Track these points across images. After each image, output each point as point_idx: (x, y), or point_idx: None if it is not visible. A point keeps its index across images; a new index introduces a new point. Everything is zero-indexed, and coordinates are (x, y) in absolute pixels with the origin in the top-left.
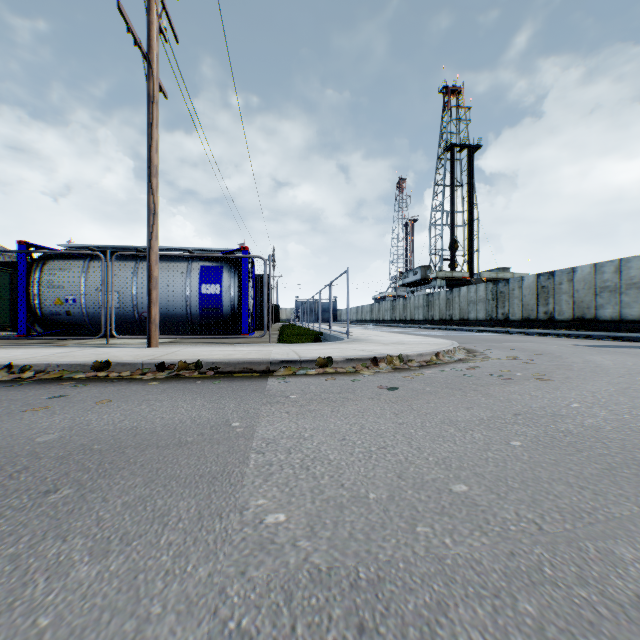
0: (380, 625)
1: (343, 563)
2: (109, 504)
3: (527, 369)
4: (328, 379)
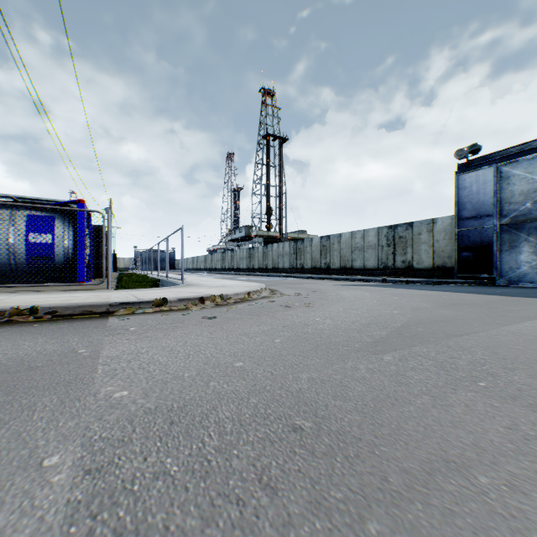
0: (182, 420)
1: (165, 404)
2: None
3: (303, 301)
4: (163, 315)
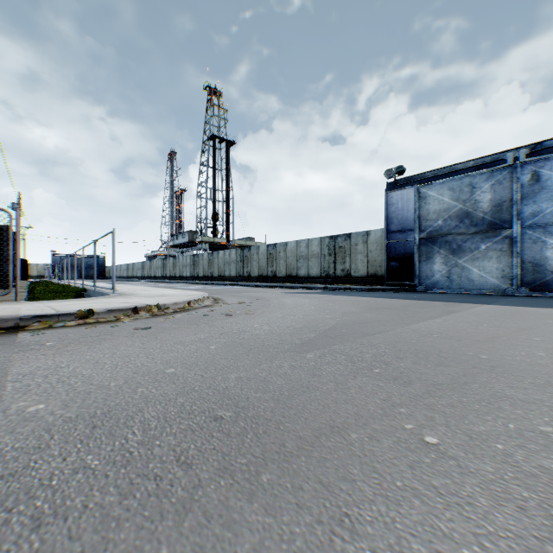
0: (106, 423)
1: (88, 412)
2: None
3: (245, 309)
4: (89, 327)
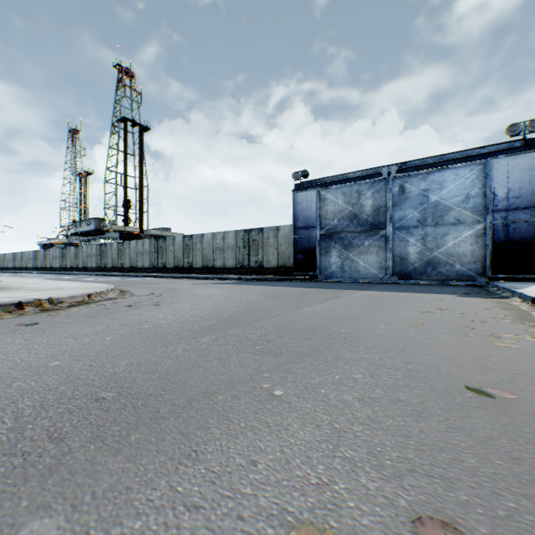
0: None
1: None
2: None
3: (153, 300)
4: None
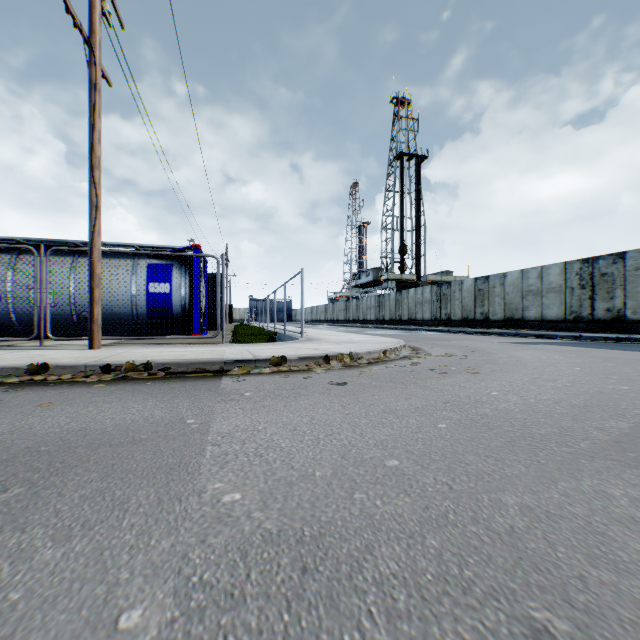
0: (319, 565)
1: (291, 526)
2: (66, 498)
3: (461, 364)
4: (282, 377)
